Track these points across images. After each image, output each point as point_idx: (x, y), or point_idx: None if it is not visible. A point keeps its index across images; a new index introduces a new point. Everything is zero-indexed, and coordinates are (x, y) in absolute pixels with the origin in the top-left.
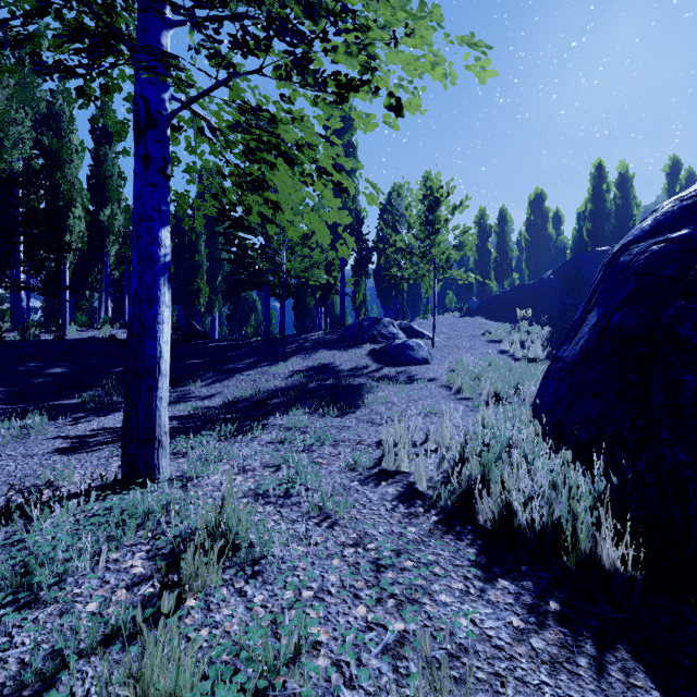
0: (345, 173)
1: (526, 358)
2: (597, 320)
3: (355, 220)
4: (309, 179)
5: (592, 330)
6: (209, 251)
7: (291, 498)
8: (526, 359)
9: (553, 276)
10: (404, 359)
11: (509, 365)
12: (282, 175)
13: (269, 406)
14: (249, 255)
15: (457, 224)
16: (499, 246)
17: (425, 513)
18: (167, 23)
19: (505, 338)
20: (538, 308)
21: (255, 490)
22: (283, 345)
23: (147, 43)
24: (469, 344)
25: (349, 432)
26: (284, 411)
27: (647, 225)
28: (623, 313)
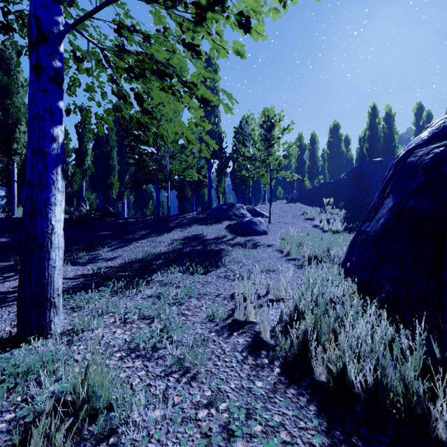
0: (211, 107)
1: (331, 230)
2: (393, 204)
3: (218, 139)
4: (178, 93)
5: (390, 211)
6: (120, 158)
7: (158, 350)
8: (332, 231)
9: (346, 176)
10: (250, 231)
11: (320, 235)
12: (157, 90)
13: (154, 266)
14: (143, 159)
15: (286, 141)
16: (311, 158)
17: (269, 364)
18: None
19: (317, 217)
20: (337, 198)
21: (129, 343)
22: (168, 222)
23: None
24: (293, 221)
25: (210, 287)
26: (165, 269)
27: (425, 136)
28: (416, 198)
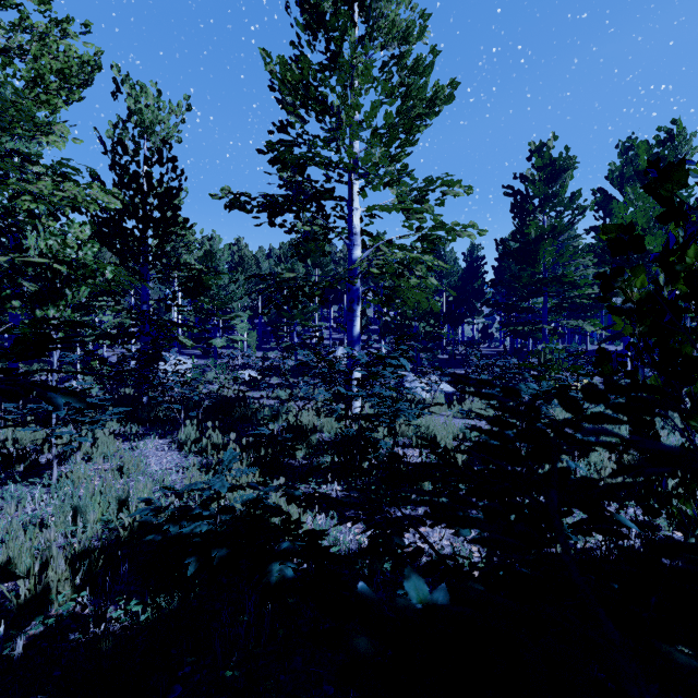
0: None
1: None
2: None
3: None
4: None
5: None
6: None
7: None
8: None
9: None
10: None
11: None
12: None
13: None
14: None
15: None
16: None
17: None
18: None
19: None
20: None
21: None
22: None
23: None
24: None
25: None
26: None
27: None
28: None
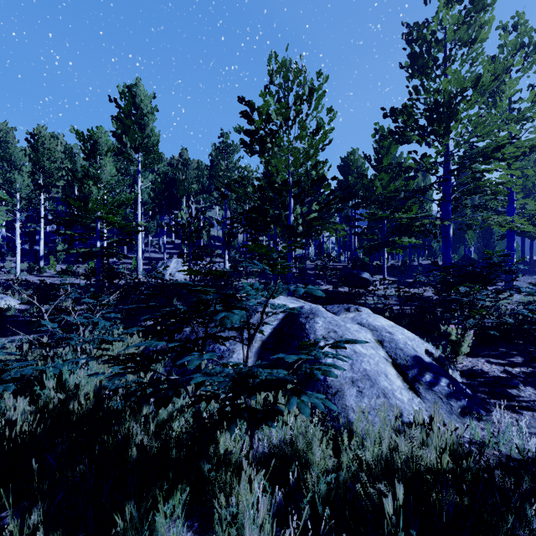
0: None
1: None
2: None
3: None
4: None
5: None
6: None
7: None
8: None
9: None
10: None
11: None
12: None
13: None
14: None
15: None
16: None
17: None
18: (515, 200)
19: None
20: None
21: None
22: None
23: (510, 207)
24: None
25: None
26: None
27: None
28: None
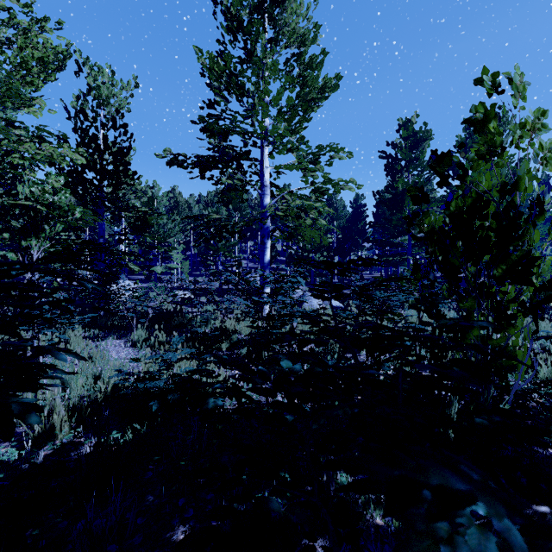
0: None
1: None
2: None
3: None
4: None
5: None
6: None
7: None
8: None
9: None
10: None
11: None
12: None
13: None
14: None
15: None
16: None
17: None
18: None
19: None
20: None
21: None
22: None
23: None
24: None
25: None
26: None
27: None
28: None
